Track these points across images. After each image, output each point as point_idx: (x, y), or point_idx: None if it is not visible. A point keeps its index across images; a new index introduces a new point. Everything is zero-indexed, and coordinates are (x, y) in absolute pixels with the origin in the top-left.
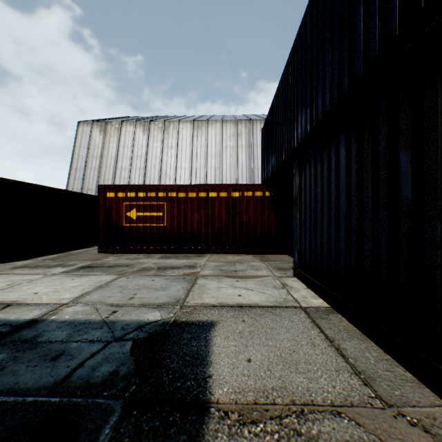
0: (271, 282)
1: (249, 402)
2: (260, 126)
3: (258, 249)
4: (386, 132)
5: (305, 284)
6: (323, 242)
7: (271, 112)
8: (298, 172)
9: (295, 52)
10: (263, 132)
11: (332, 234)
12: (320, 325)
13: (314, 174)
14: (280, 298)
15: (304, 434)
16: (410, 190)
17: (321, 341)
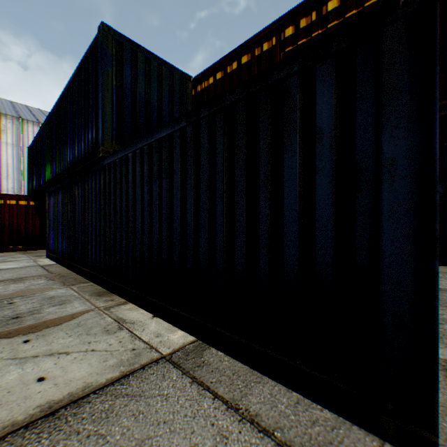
0: (27, 261)
1: (3, 280)
2: (33, 128)
3: (24, 247)
4: (68, 196)
5: (51, 259)
6: (57, 235)
7: (36, 143)
8: (49, 196)
9: (48, 126)
10: (30, 151)
11: (59, 231)
12: (46, 267)
13: (55, 201)
14: (30, 265)
15: (21, 279)
16: (71, 216)
17: (42, 270)
